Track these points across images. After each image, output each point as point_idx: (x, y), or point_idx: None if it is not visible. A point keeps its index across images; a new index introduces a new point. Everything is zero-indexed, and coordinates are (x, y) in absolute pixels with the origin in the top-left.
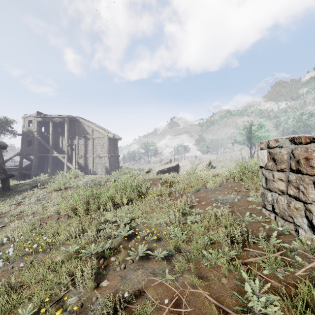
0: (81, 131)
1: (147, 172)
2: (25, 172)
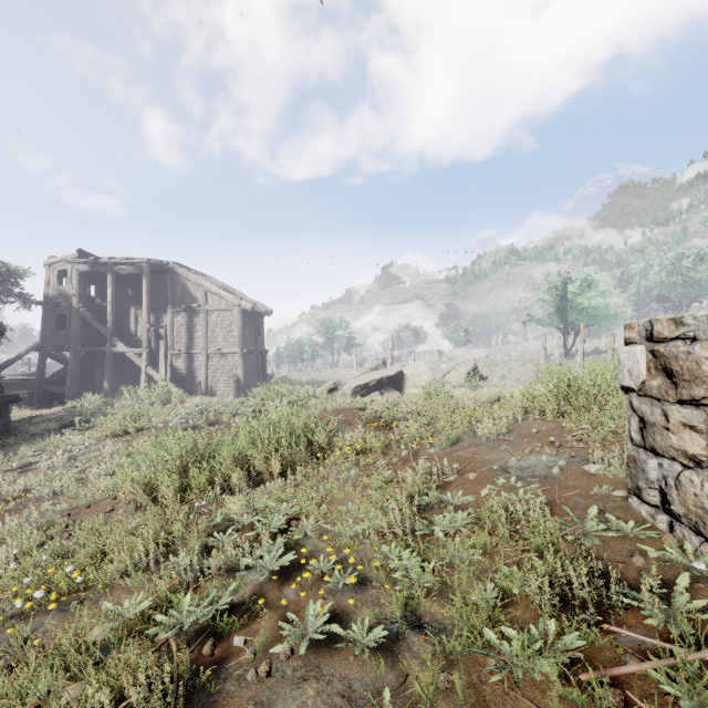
0: (181, 294)
1: (331, 389)
2: (52, 388)
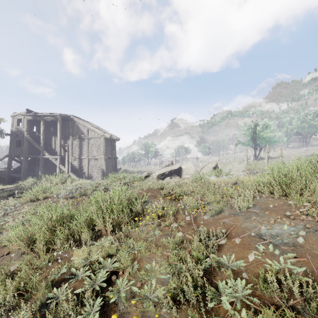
0: (76, 130)
1: (146, 176)
2: (14, 175)
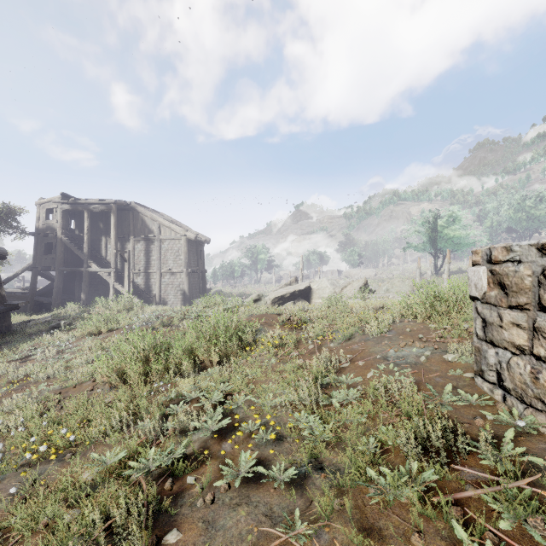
0: (140, 227)
1: (256, 300)
2: (41, 299)
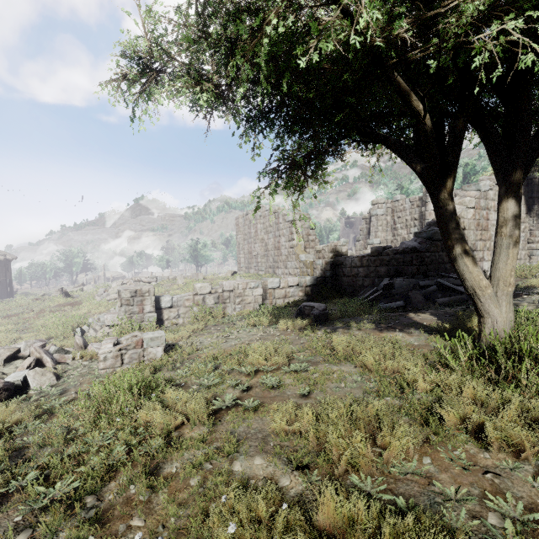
0: None
1: (43, 295)
2: None
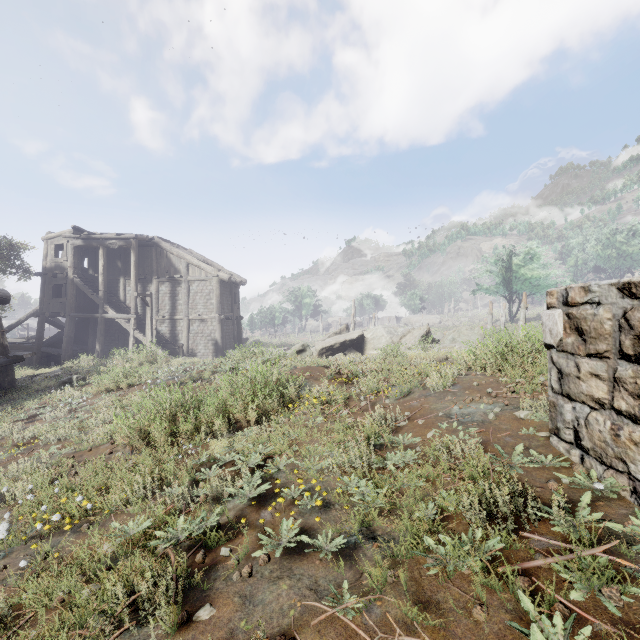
0: (165, 266)
1: (300, 351)
2: (50, 350)
